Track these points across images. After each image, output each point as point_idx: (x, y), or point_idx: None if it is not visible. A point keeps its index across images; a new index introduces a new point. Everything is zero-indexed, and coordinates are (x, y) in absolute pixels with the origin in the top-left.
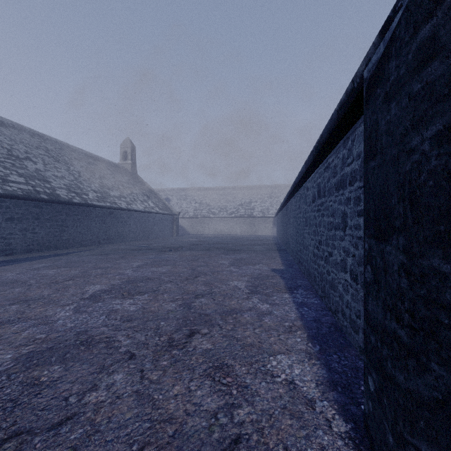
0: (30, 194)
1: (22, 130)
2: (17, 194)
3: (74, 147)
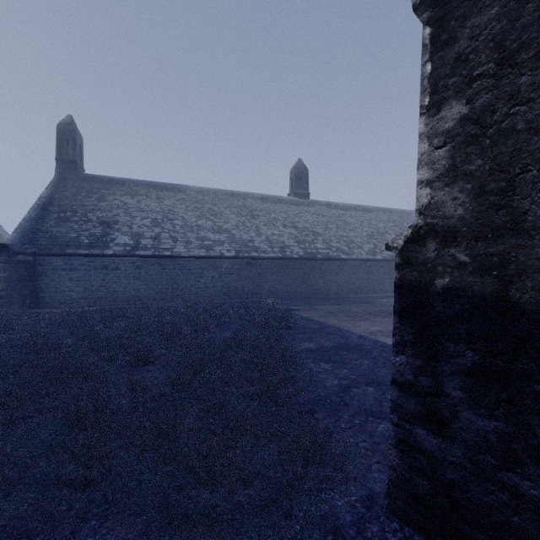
0: (393, 258)
1: (378, 211)
2: (388, 259)
3: (408, 211)
